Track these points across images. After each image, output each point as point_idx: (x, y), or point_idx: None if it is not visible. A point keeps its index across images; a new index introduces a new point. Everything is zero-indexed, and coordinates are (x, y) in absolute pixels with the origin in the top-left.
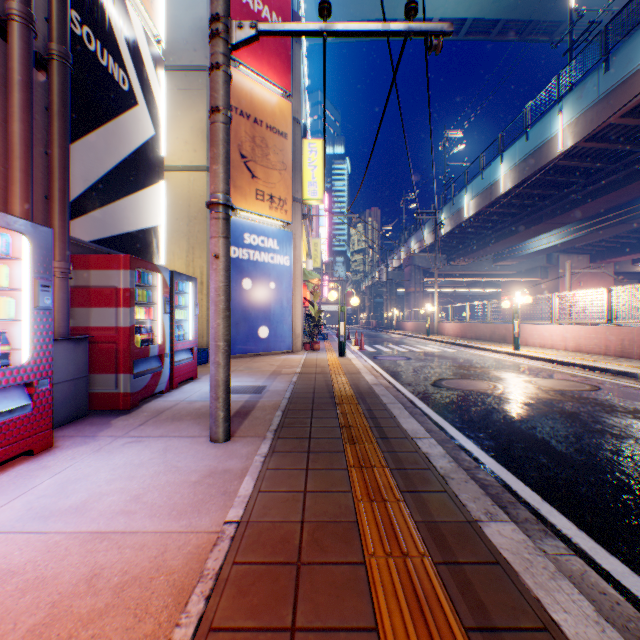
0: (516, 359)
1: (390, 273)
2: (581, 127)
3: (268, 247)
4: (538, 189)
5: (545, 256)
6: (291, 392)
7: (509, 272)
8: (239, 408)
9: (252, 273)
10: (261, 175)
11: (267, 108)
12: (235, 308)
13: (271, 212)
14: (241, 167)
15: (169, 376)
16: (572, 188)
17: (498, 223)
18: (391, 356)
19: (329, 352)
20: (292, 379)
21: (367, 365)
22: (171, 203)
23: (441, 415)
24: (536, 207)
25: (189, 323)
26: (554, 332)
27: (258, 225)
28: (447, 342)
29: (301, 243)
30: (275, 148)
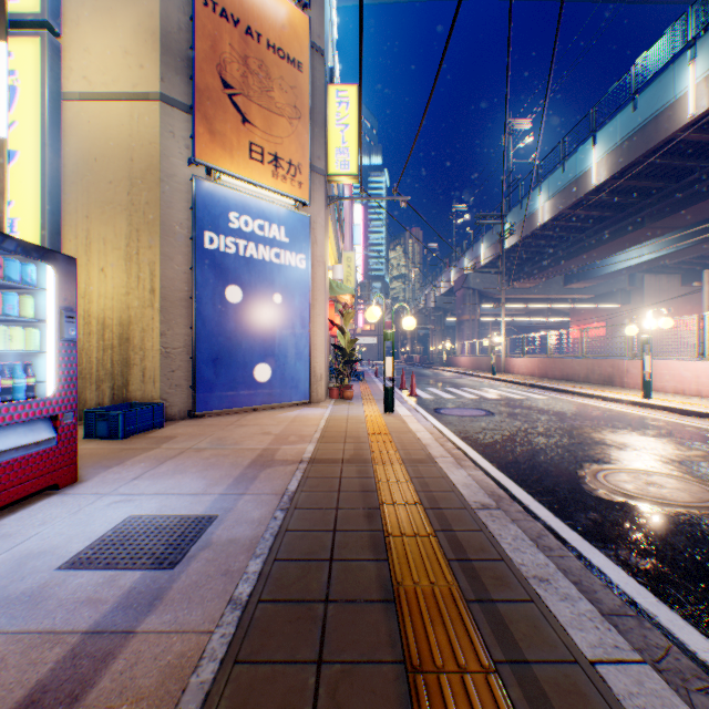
0: (658, 414)
1: (437, 299)
2: None
3: (270, 237)
4: (643, 180)
5: (627, 277)
6: (265, 558)
7: (583, 296)
8: None
9: (243, 277)
10: (258, 121)
11: (269, 16)
12: (212, 333)
13: (275, 182)
14: (223, 102)
15: None
16: (693, 176)
17: (579, 232)
18: (460, 408)
19: (367, 403)
20: (288, 484)
21: (431, 428)
22: (100, 155)
23: None
24: (636, 207)
25: (49, 359)
26: (704, 372)
27: (253, 200)
28: (525, 384)
29: (325, 238)
30: (282, 82)
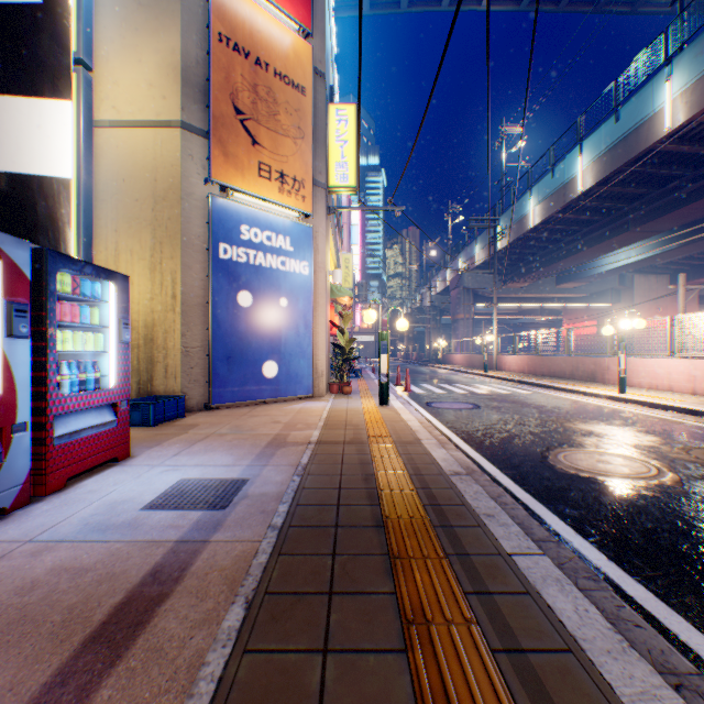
0: (630, 407)
1: (433, 298)
2: (702, 93)
3: (277, 247)
4: (627, 187)
5: (617, 277)
6: (290, 504)
7: (575, 295)
8: (138, 584)
9: (253, 283)
10: (266, 142)
11: (275, 46)
12: (226, 334)
13: (281, 197)
14: (236, 127)
15: (30, 471)
16: (673, 184)
17: (568, 234)
18: (450, 402)
19: (365, 397)
20: (301, 459)
21: (422, 419)
22: (128, 176)
23: (639, 577)
24: (621, 211)
25: (110, 357)
26: (674, 369)
27: (262, 214)
28: (514, 380)
29: (326, 245)
30: (287, 106)
